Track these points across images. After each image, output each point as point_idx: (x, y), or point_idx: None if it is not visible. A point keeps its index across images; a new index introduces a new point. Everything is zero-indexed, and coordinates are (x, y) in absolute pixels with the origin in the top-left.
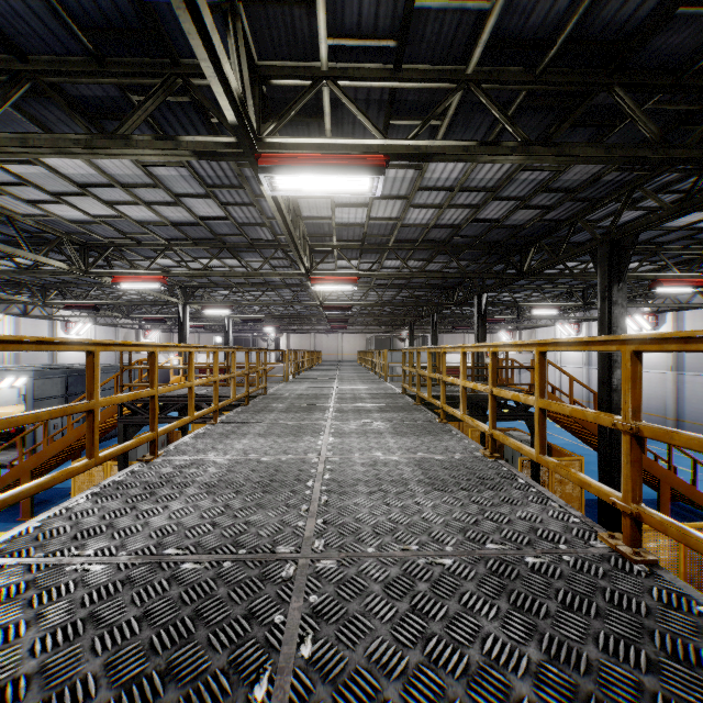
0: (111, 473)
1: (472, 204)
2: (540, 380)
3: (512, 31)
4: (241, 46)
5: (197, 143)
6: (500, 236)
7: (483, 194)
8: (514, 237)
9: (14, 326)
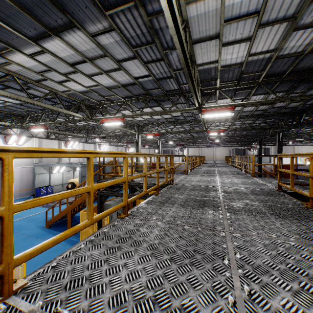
0: None
1: None
2: None
3: None
4: None
5: None
6: None
7: None
8: None
9: (82, 147)
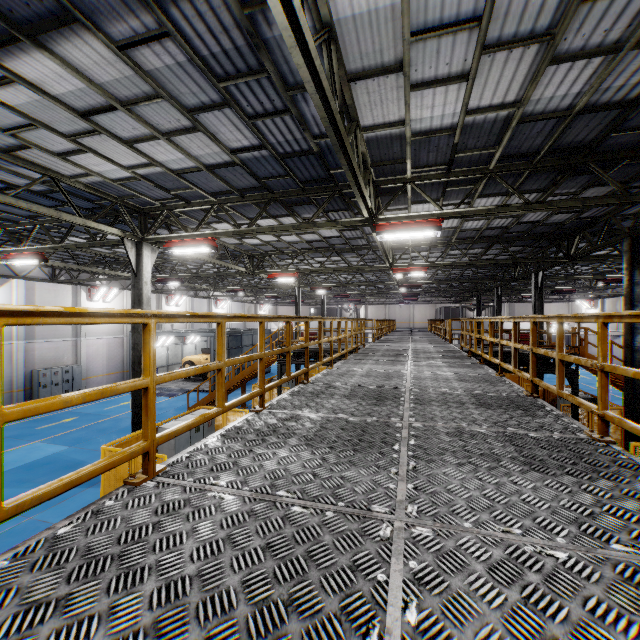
0: (273, 393)
1: (514, 215)
2: (514, 334)
3: (512, 152)
4: (370, 183)
5: (346, 222)
6: (546, 230)
7: None
8: (559, 230)
9: (191, 304)
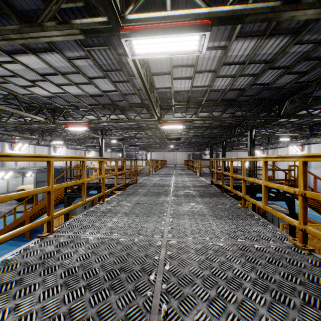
0: (62, 221)
1: (254, 73)
2: None
3: None
4: None
5: (83, 24)
6: (267, 95)
7: (263, 66)
8: (276, 95)
9: (33, 149)
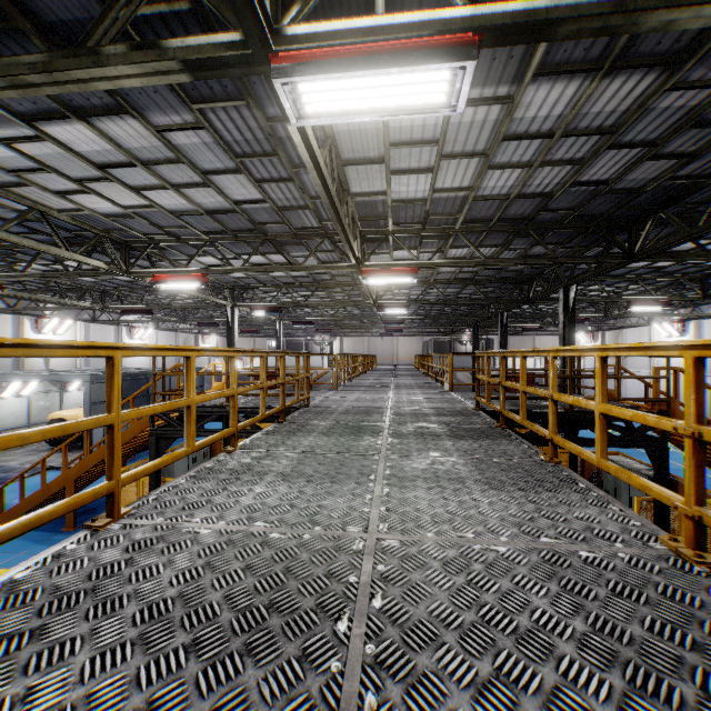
0: (144, 490)
1: (575, 159)
2: None
3: None
4: None
5: (187, 49)
6: (604, 207)
7: (595, 141)
8: (624, 207)
9: (83, 332)
